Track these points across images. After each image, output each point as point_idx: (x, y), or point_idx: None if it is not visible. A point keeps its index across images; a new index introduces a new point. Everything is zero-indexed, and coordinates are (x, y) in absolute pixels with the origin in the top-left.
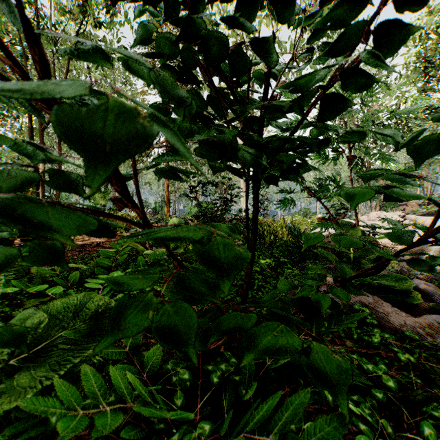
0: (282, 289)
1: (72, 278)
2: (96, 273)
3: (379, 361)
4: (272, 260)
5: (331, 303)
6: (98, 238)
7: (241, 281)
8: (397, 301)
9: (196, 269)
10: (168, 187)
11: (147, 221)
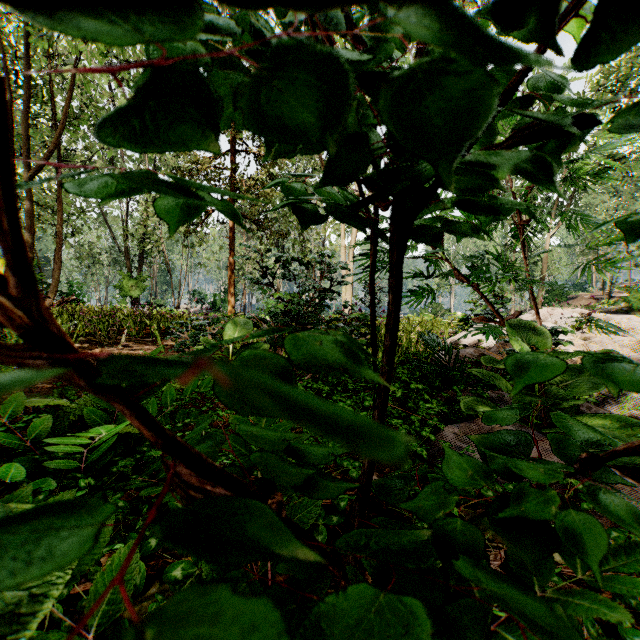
0: (458, 480)
1: (36, 430)
2: (86, 417)
3: (637, 609)
4: (398, 387)
5: None
6: (117, 350)
7: None
8: (621, 462)
9: (259, 438)
10: (232, 270)
11: (57, 327)
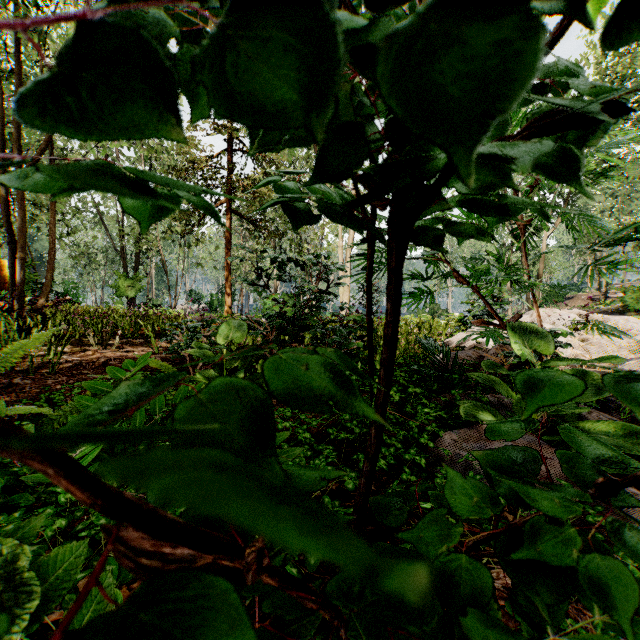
0: (461, 507)
1: None
2: None
3: None
4: (395, 391)
5: (588, 545)
6: (110, 352)
7: (345, 433)
8: (625, 471)
9: None
10: (229, 271)
11: None
